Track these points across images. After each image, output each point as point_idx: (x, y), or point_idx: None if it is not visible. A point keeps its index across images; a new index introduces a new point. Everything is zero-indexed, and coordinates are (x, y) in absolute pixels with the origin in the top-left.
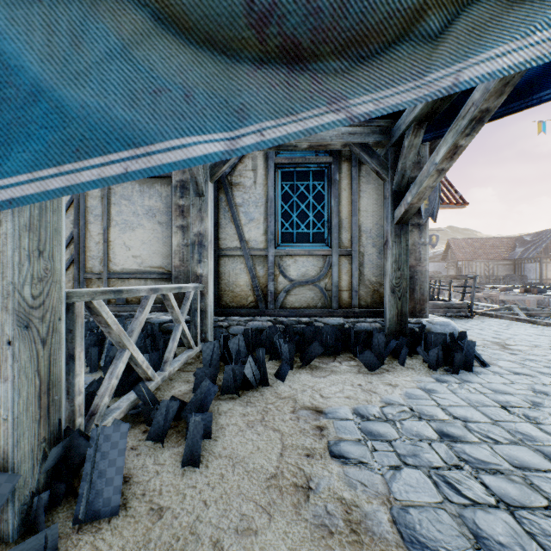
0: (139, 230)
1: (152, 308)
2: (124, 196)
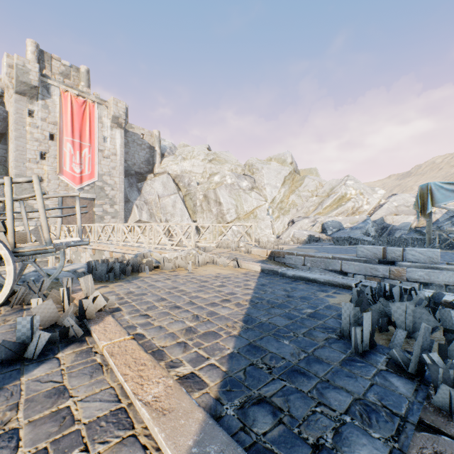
0: None
1: None
2: None
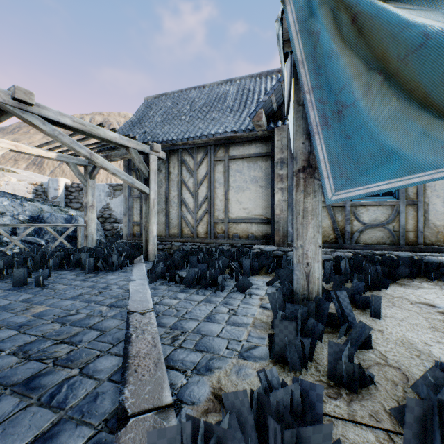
0: (247, 191)
1: (256, 242)
2: (237, 170)
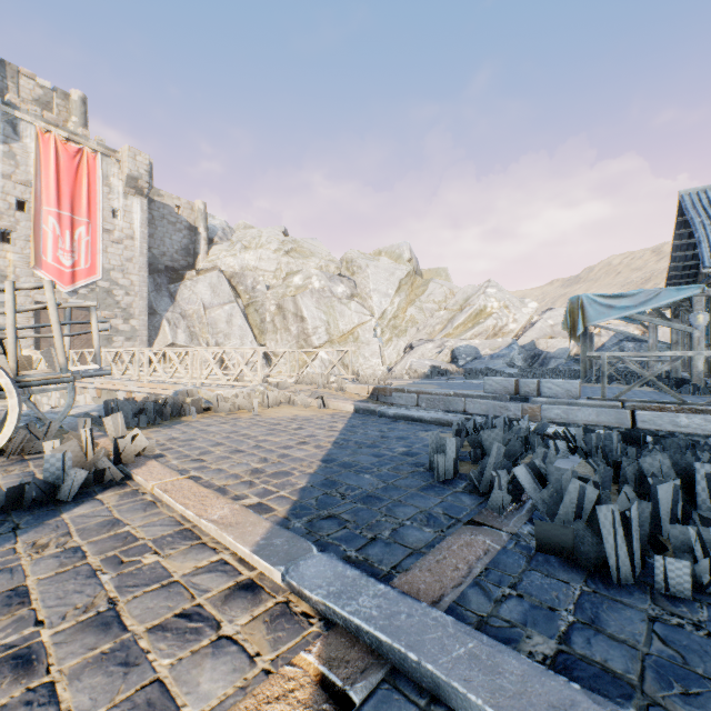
0: None
1: None
2: None
